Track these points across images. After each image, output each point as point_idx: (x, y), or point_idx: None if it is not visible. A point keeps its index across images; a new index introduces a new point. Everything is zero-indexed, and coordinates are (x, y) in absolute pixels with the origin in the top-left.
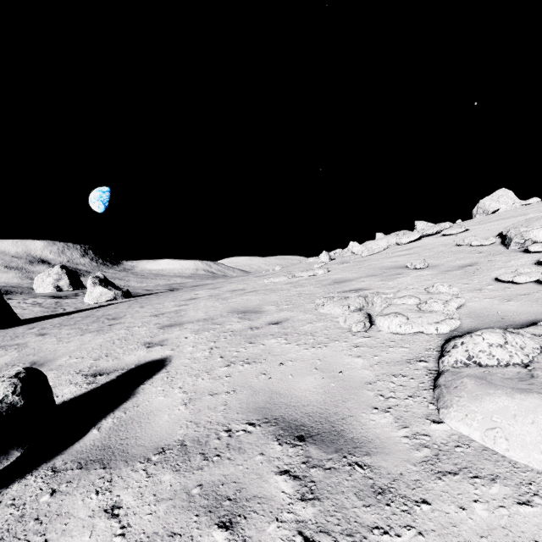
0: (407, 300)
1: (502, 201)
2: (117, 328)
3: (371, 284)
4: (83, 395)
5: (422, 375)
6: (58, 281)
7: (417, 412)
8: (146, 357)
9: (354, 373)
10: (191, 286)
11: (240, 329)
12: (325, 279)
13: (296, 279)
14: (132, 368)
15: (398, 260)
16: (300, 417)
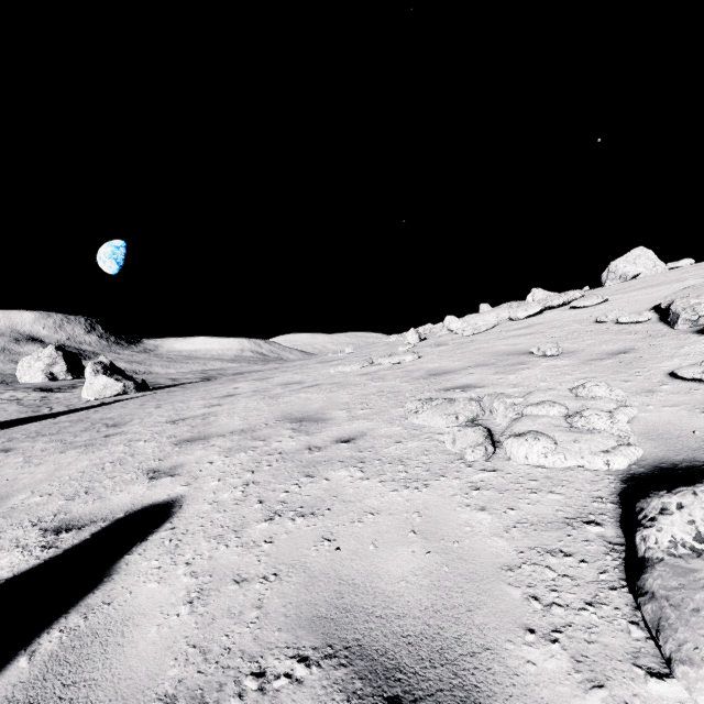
0: (548, 409)
1: (640, 263)
2: (114, 441)
3: (483, 378)
4: (28, 574)
5: (599, 554)
6: (52, 367)
7: (611, 644)
8: (144, 498)
9: (479, 545)
10: (233, 374)
11: (292, 449)
12: (416, 370)
13: (375, 367)
14: (119, 519)
15: (516, 342)
16: (392, 647)
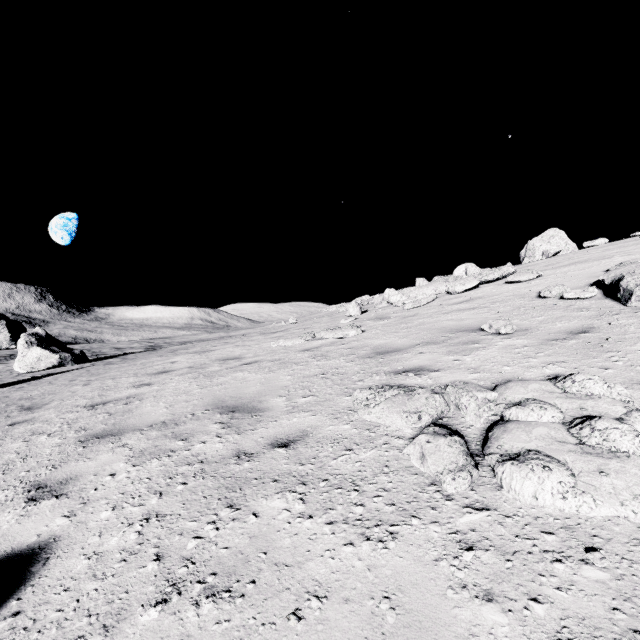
0: (540, 413)
1: (554, 242)
2: (15, 433)
3: (436, 359)
4: None
5: None
6: None
7: None
8: (5, 539)
9: None
10: (179, 343)
11: (217, 455)
12: (361, 346)
13: (317, 342)
14: None
15: (462, 317)
16: None
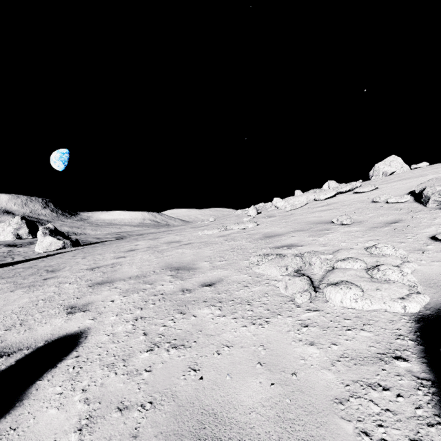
0: (353, 264)
1: (393, 165)
2: (49, 283)
3: (301, 239)
4: None
5: (411, 389)
6: (18, 230)
7: None
8: (61, 329)
9: (313, 378)
10: (137, 235)
11: (171, 291)
12: (256, 233)
13: (228, 231)
14: (39, 347)
15: (321, 215)
16: None
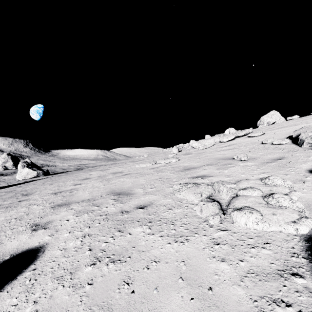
0: (252, 192)
1: (273, 117)
2: (22, 205)
3: (211, 171)
4: None
5: (310, 305)
6: (5, 163)
7: None
8: (25, 244)
9: (226, 293)
10: (92, 166)
11: (113, 212)
12: (177, 166)
13: (157, 165)
14: (5, 260)
15: (225, 153)
16: None
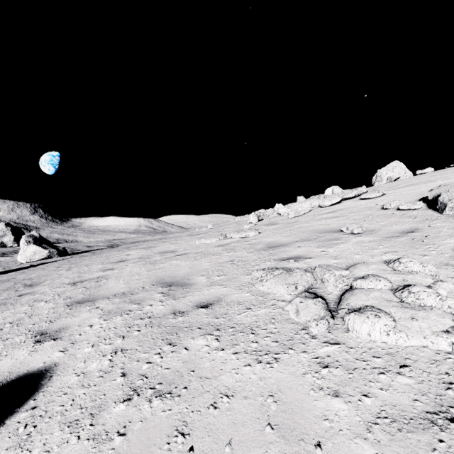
0: (376, 283)
1: (396, 171)
2: (23, 301)
3: (309, 250)
4: None
5: None
6: (2, 237)
7: None
8: (22, 365)
9: (344, 452)
10: (131, 242)
11: (160, 313)
12: (258, 243)
13: (228, 240)
14: None
15: (328, 223)
16: None
